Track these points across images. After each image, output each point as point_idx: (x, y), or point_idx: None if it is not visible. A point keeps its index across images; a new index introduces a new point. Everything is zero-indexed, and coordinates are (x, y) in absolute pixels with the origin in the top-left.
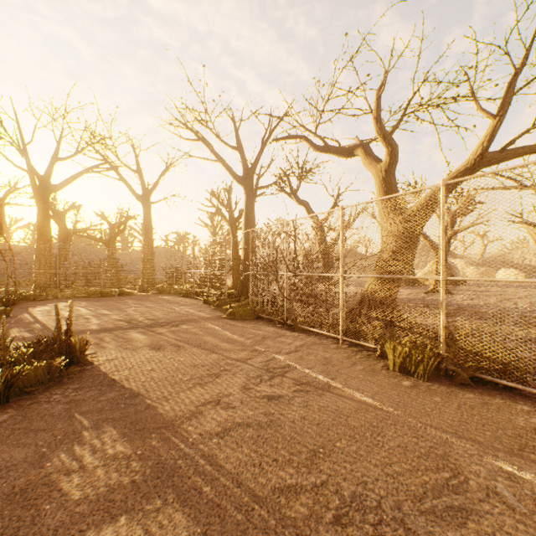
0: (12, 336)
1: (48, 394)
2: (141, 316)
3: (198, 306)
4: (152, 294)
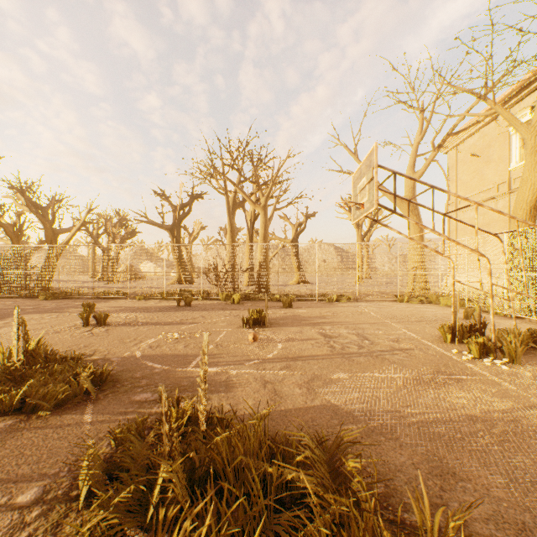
0: None
1: None
2: None
3: None
4: None
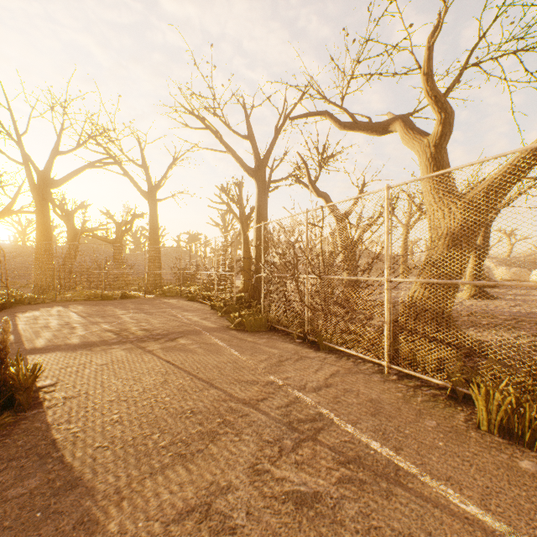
0: None
1: None
2: (135, 325)
3: (203, 313)
4: (156, 297)
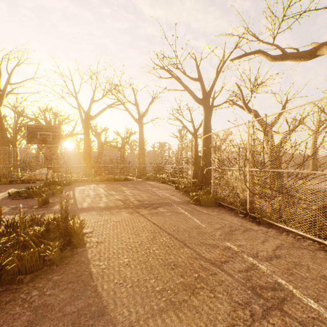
0: (54, 208)
1: (31, 285)
2: (133, 197)
3: (171, 191)
4: (143, 180)
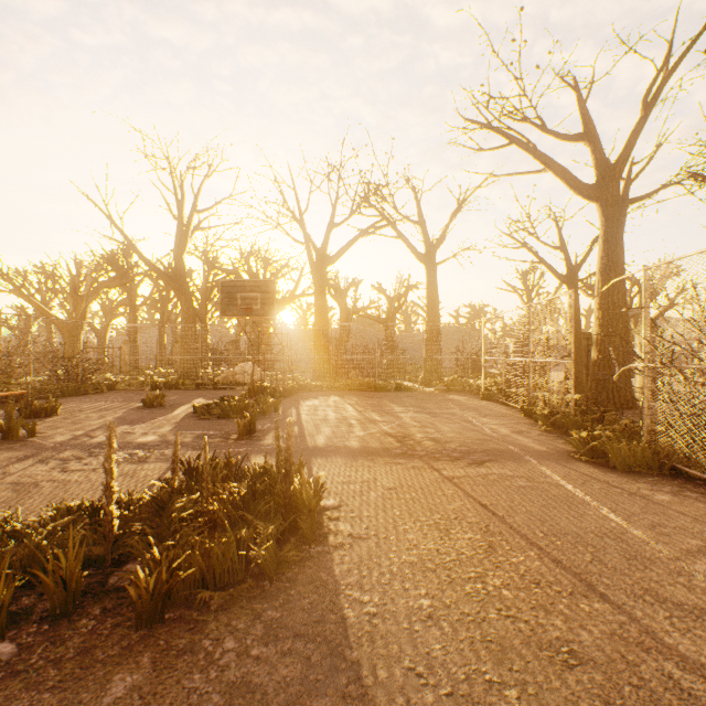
0: (264, 443)
1: (223, 621)
2: (419, 430)
3: (512, 422)
4: (436, 391)
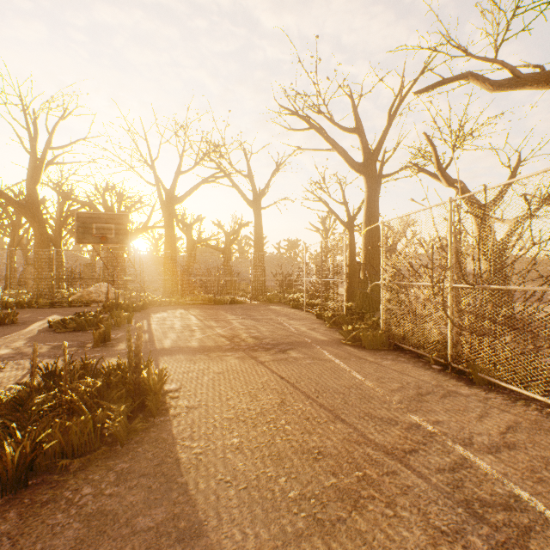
0: (118, 348)
1: (81, 477)
2: (245, 331)
3: (309, 322)
4: (261, 303)
